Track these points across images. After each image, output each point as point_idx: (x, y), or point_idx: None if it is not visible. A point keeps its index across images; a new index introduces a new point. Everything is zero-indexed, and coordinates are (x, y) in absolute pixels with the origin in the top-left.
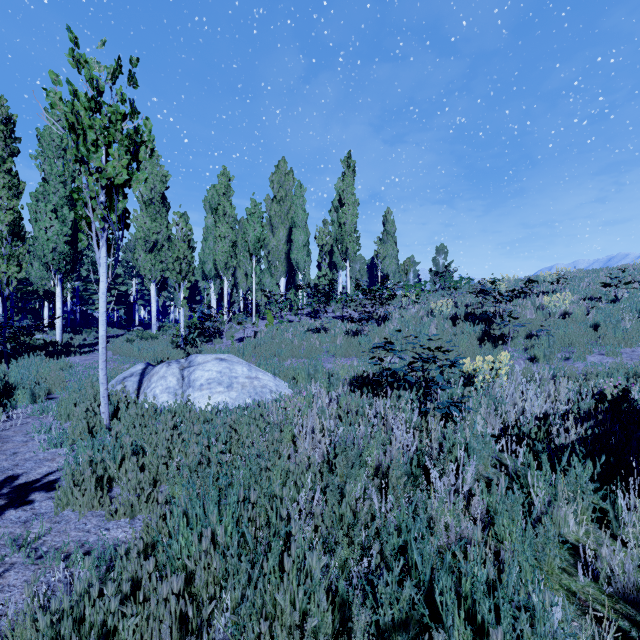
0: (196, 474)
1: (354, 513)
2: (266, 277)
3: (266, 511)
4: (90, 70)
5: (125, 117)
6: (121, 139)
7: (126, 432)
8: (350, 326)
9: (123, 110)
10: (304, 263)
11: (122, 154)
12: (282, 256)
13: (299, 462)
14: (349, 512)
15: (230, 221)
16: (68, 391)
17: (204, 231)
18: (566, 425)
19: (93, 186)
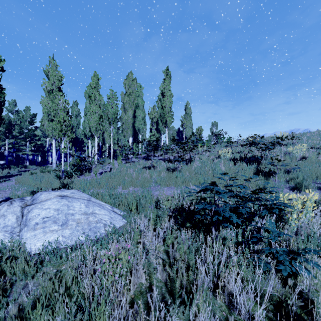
0: None
1: None
2: (121, 136)
3: None
4: None
5: None
6: None
7: None
8: (169, 165)
9: None
10: (142, 129)
11: None
12: (130, 125)
13: None
14: None
15: (98, 103)
16: None
17: (85, 110)
18: None
19: None
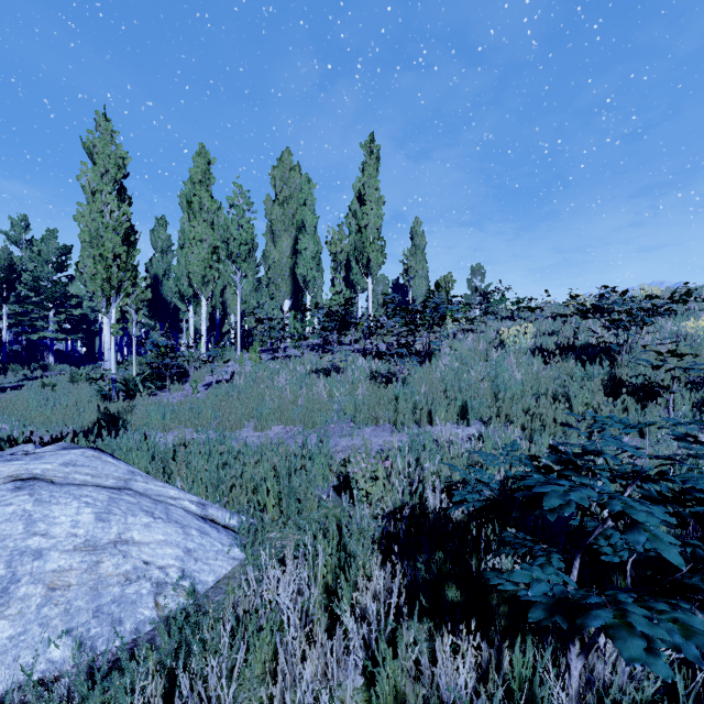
0: None
1: None
2: (264, 298)
3: None
4: None
5: None
6: None
7: None
8: (377, 366)
9: None
10: (313, 280)
11: None
12: (286, 272)
13: None
14: None
15: (209, 218)
16: None
17: (180, 236)
18: None
19: None
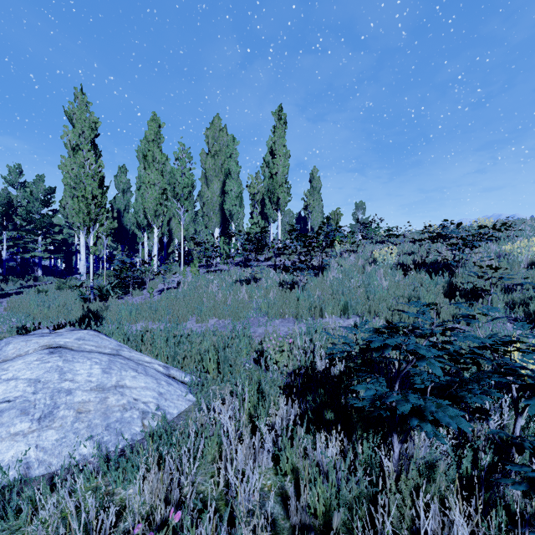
0: None
1: None
2: (200, 227)
3: None
4: None
5: None
6: None
7: None
8: (284, 276)
9: None
10: (237, 213)
11: None
12: (216, 207)
13: None
14: None
15: (160, 168)
16: None
17: (137, 180)
18: None
19: None
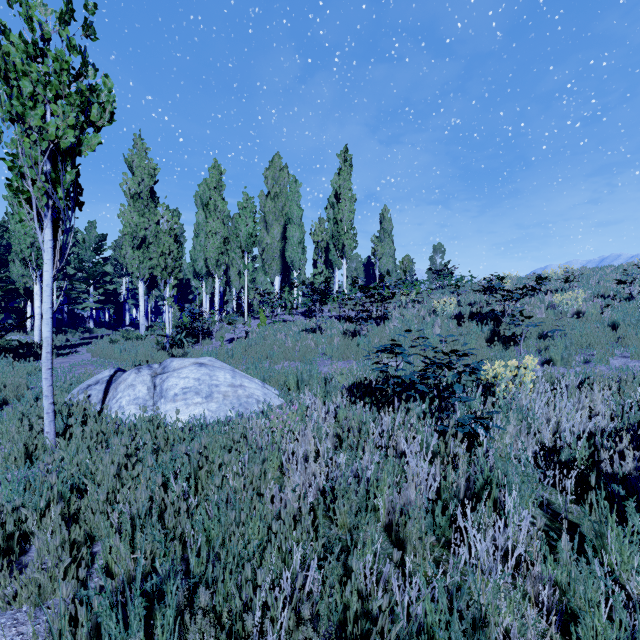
0: (142, 530)
1: (362, 594)
2: (260, 275)
3: (234, 597)
4: (27, 6)
5: (80, 75)
6: (68, 94)
7: (70, 459)
8: (347, 326)
9: (70, 58)
10: (299, 261)
11: (67, 111)
12: (276, 254)
13: (284, 517)
14: (356, 601)
15: (221, 216)
16: (23, 401)
17: (195, 227)
18: (618, 448)
19: (31, 151)
